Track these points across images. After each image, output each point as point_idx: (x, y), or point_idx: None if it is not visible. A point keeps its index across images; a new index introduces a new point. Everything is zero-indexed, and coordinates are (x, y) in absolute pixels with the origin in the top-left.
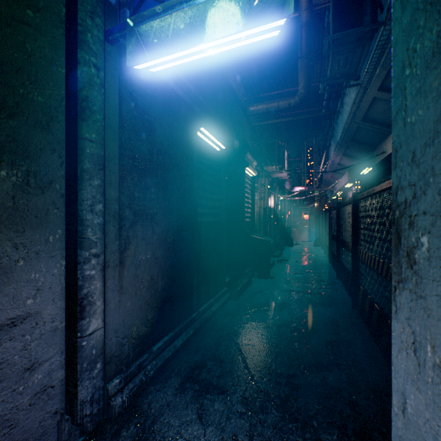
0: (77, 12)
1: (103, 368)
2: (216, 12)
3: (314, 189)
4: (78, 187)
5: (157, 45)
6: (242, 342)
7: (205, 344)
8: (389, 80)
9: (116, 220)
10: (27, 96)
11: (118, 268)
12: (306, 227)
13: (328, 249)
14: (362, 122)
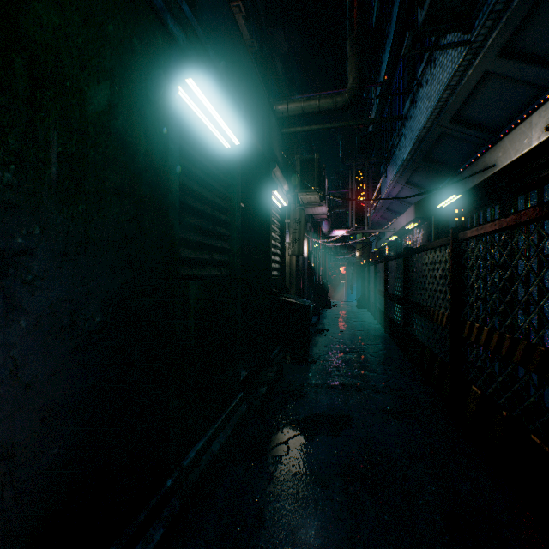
0: None
1: None
2: None
3: (366, 230)
4: None
5: None
6: (276, 544)
7: None
8: (524, 32)
9: None
10: None
11: None
12: (341, 283)
13: (381, 313)
14: (450, 123)
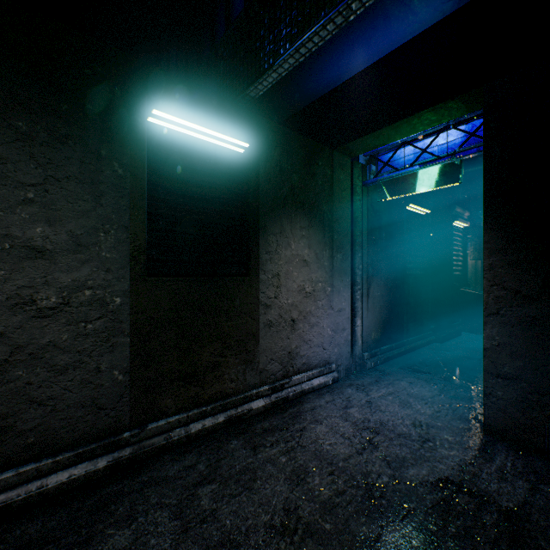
0: (353, 179)
1: (361, 344)
2: (424, 175)
3: None
4: (353, 258)
5: (391, 188)
6: (443, 361)
7: (414, 358)
8: None
9: (365, 273)
10: (342, 225)
11: (366, 297)
12: None
13: None
14: None
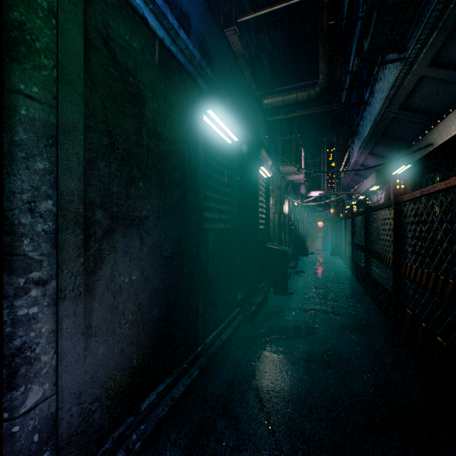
0: None
1: None
2: None
3: (335, 192)
4: (4, 170)
5: None
6: (262, 386)
7: (214, 389)
8: (446, 50)
9: (78, 226)
10: None
11: (82, 299)
12: (319, 235)
13: (349, 259)
14: (399, 111)
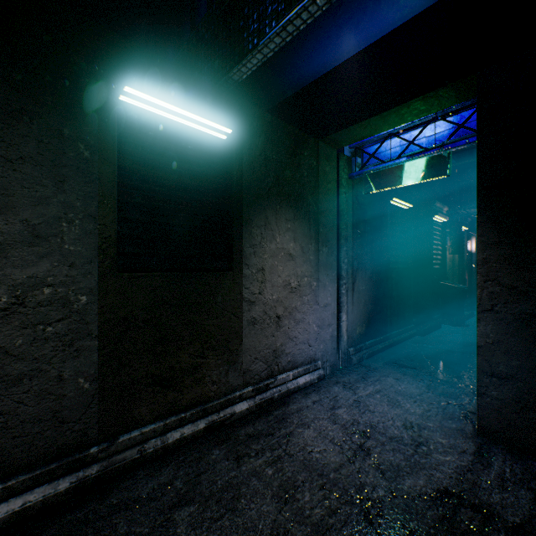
0: (338, 171)
1: (347, 340)
2: (411, 167)
3: None
4: (338, 251)
5: (377, 180)
6: (427, 355)
7: (398, 352)
8: None
9: (351, 267)
10: (328, 218)
11: (351, 292)
12: None
13: None
14: None
